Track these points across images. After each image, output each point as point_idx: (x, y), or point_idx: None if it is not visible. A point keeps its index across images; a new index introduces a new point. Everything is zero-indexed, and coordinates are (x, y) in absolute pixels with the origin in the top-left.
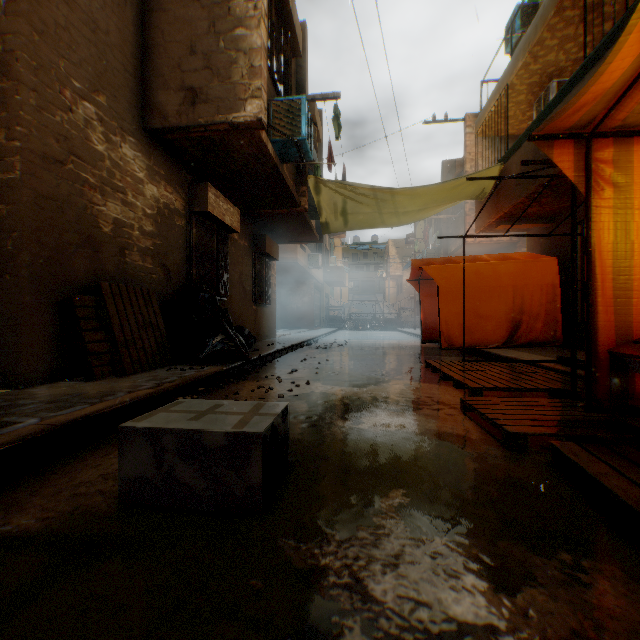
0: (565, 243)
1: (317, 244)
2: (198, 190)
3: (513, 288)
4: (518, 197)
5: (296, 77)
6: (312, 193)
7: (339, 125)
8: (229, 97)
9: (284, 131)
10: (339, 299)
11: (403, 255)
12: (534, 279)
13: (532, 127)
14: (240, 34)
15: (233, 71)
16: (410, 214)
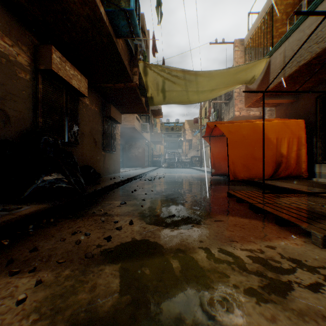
0: (307, 111)
1: (147, 120)
2: (43, 51)
3: (276, 140)
4: (282, 77)
5: None
6: (142, 75)
7: (161, 13)
8: None
9: (115, 3)
10: (159, 151)
11: (192, 128)
12: (290, 134)
13: (297, 24)
14: None
15: None
16: (206, 93)
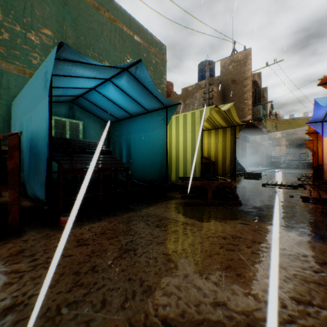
0: None
1: None
2: None
3: None
4: None
5: (257, 89)
6: (263, 122)
7: (272, 108)
8: (243, 115)
9: (255, 115)
10: (278, 152)
11: None
12: None
13: None
14: (246, 102)
15: (244, 110)
16: (304, 124)
